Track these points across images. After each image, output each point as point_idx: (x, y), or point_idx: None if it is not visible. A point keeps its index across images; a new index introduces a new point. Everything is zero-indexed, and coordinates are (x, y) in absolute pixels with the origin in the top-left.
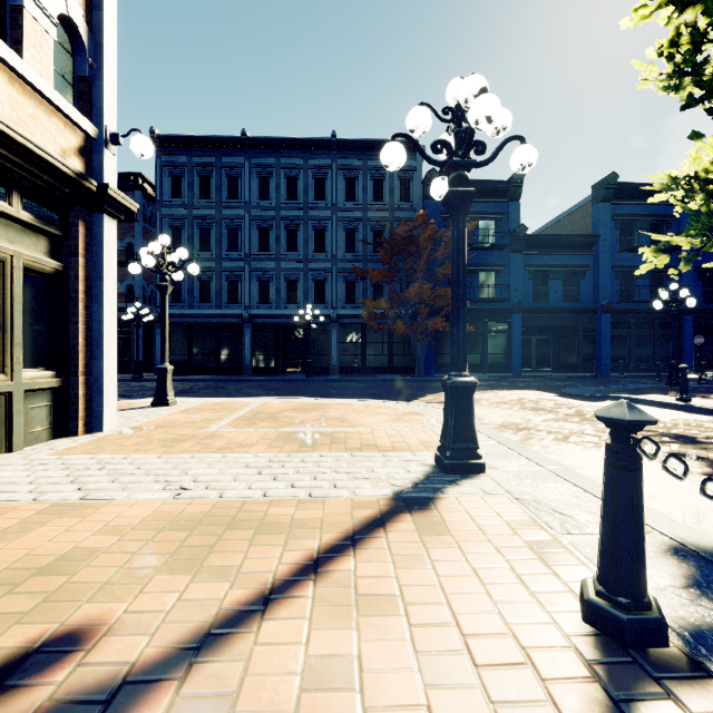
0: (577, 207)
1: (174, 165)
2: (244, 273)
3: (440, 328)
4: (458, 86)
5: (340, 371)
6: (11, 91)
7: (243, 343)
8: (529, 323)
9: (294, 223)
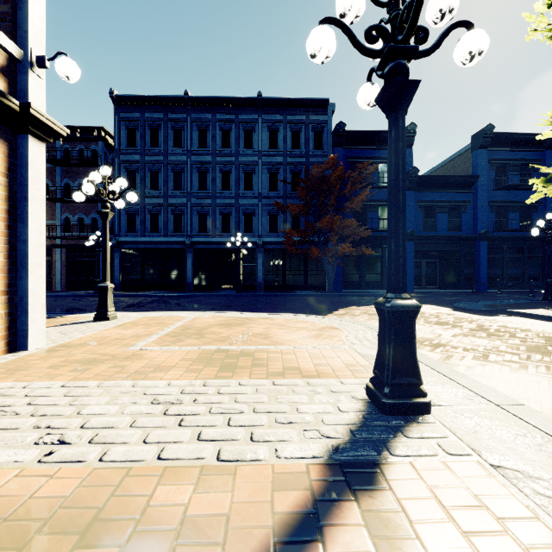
0: (459, 154)
1: (129, 120)
2: (186, 208)
3: (347, 252)
4: None
5: (265, 288)
6: None
7: (185, 265)
8: (420, 248)
9: (227, 167)
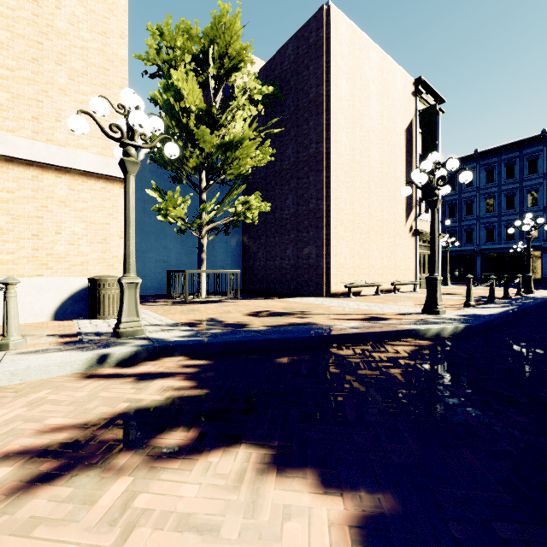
0: None
1: None
2: (476, 226)
3: None
4: (527, 216)
5: None
6: (427, 225)
7: (475, 265)
8: None
9: (511, 192)
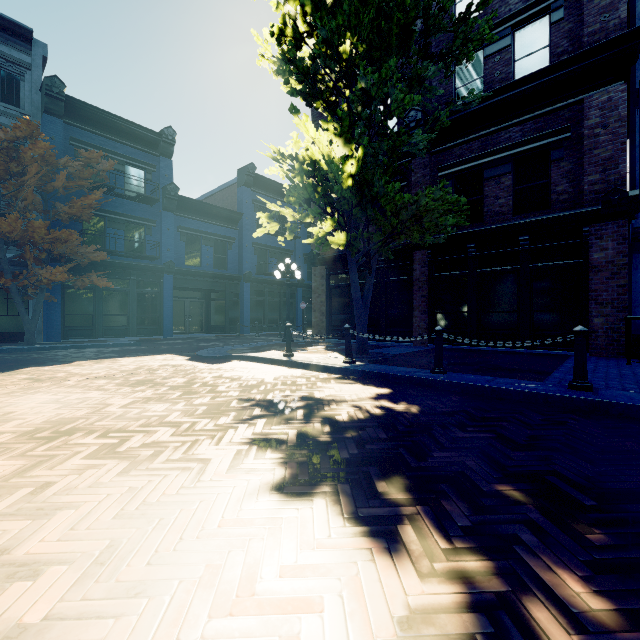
0: (227, 186)
1: None
2: None
3: (61, 280)
4: None
5: None
6: None
7: None
8: (182, 285)
9: None
